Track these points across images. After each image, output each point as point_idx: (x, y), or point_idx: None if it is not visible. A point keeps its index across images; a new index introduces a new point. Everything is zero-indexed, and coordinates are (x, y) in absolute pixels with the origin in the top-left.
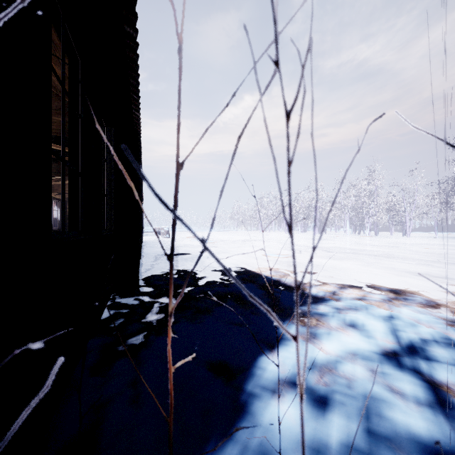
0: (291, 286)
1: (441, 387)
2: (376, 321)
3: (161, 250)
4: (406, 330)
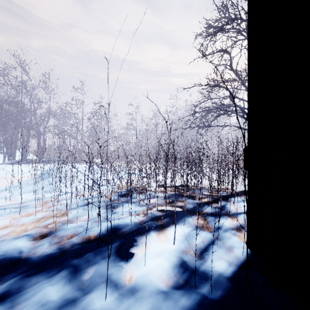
0: None
1: None
2: None
3: None
4: None
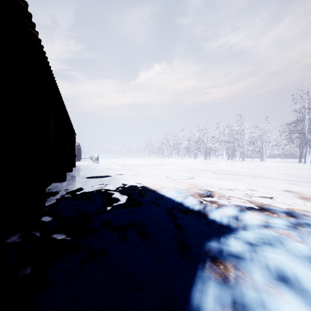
0: (194, 211)
1: None
2: (306, 269)
3: (87, 173)
4: None
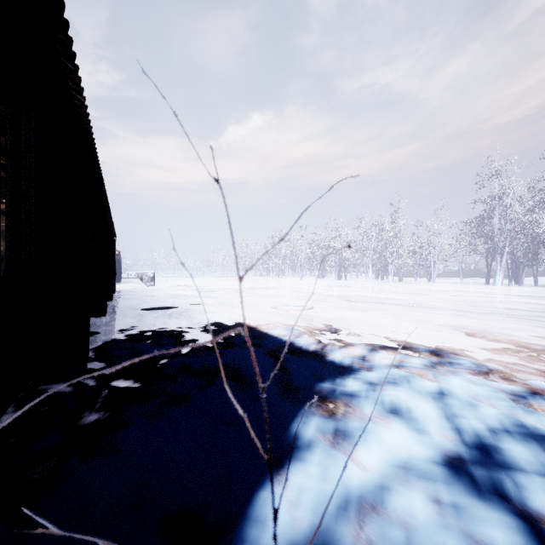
0: (308, 351)
1: (542, 525)
2: (424, 402)
3: (138, 303)
4: (465, 414)
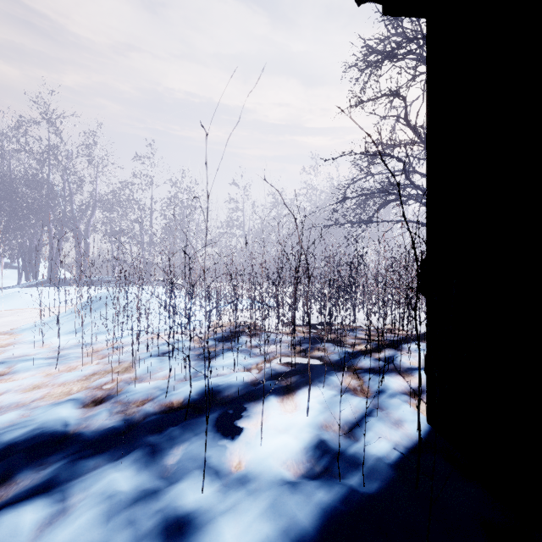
0: None
1: None
2: None
3: None
4: None
